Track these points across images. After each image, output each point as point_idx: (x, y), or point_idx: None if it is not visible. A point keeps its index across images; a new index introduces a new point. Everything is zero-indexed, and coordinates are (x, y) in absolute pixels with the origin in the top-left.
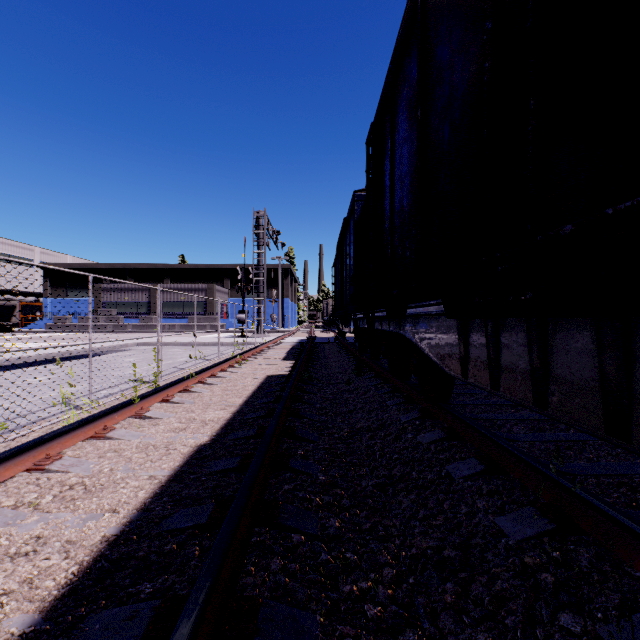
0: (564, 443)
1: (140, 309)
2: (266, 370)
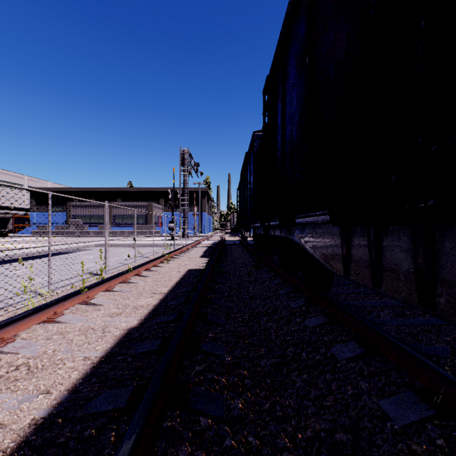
0: (424, 327)
1: (99, 220)
2: (188, 265)
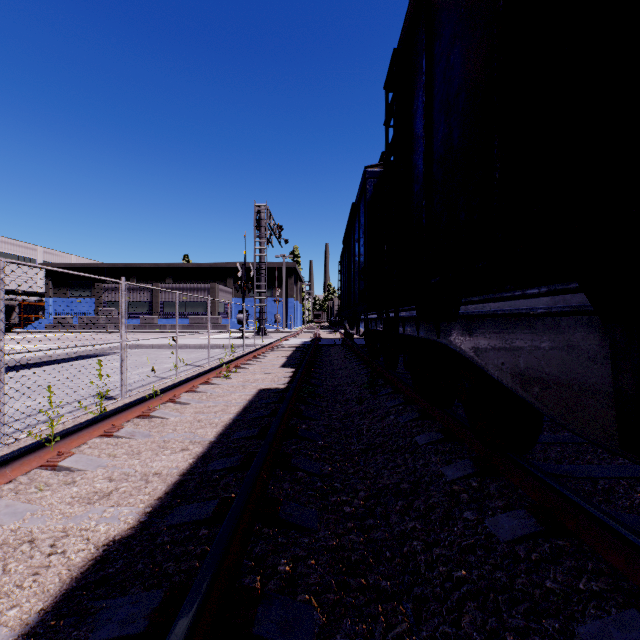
0: None
1: (141, 309)
2: (259, 381)
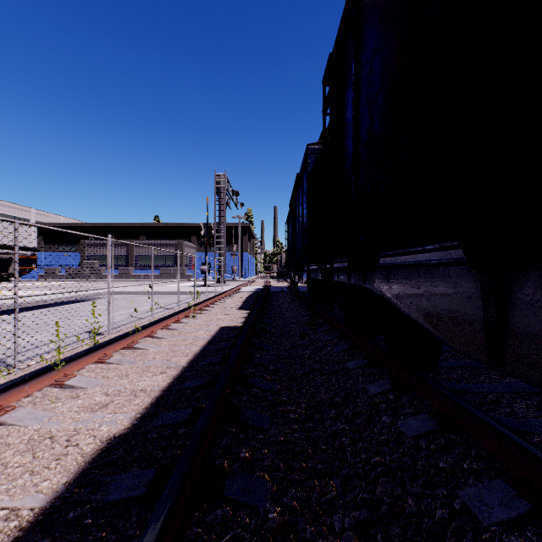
0: None
1: (119, 261)
2: (220, 321)
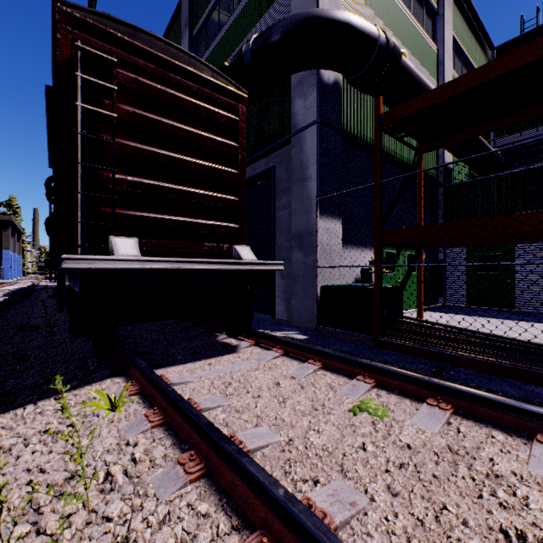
0: None
1: None
2: None
